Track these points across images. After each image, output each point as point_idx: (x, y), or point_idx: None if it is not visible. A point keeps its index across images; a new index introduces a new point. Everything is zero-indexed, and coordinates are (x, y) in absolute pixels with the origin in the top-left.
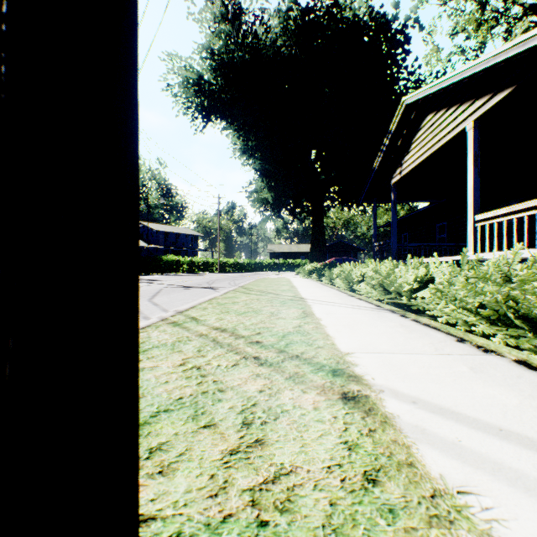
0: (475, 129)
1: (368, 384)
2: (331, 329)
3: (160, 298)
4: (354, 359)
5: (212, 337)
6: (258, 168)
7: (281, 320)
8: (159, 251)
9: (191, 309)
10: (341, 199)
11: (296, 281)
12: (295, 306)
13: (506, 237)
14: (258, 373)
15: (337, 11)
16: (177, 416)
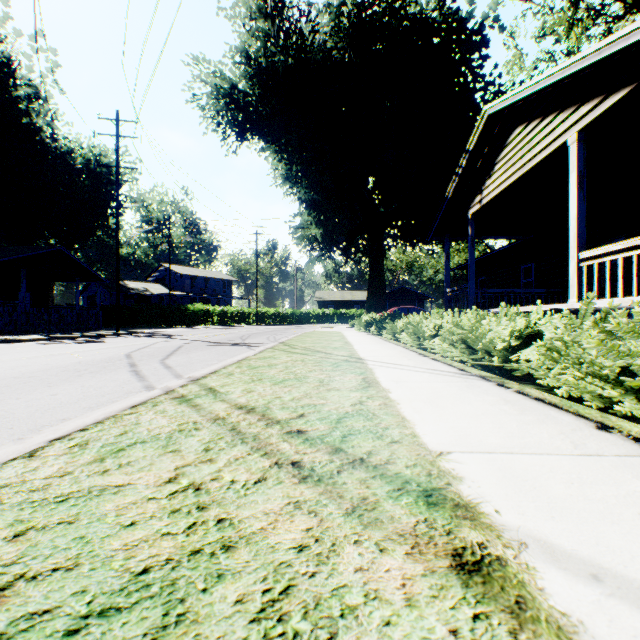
0: (579, 143)
1: (494, 527)
2: (407, 407)
3: (176, 358)
4: (454, 466)
5: (232, 423)
6: (303, 198)
7: (334, 392)
8: (184, 299)
9: (211, 375)
10: (405, 236)
11: (351, 336)
12: (352, 371)
13: (622, 279)
14: (297, 501)
15: (400, 6)
16: (121, 633)
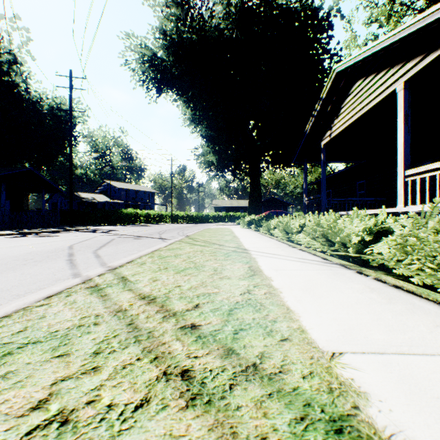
0: (405, 90)
1: None
2: (289, 296)
3: (107, 249)
4: (352, 374)
5: (131, 316)
6: (204, 134)
7: (225, 280)
8: (120, 205)
9: (127, 264)
10: (275, 161)
11: (237, 231)
12: (240, 260)
13: (439, 190)
14: None
15: None
16: None
